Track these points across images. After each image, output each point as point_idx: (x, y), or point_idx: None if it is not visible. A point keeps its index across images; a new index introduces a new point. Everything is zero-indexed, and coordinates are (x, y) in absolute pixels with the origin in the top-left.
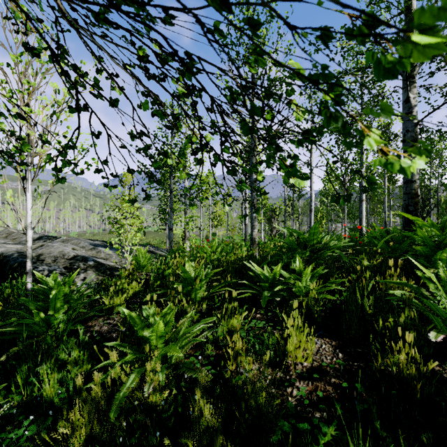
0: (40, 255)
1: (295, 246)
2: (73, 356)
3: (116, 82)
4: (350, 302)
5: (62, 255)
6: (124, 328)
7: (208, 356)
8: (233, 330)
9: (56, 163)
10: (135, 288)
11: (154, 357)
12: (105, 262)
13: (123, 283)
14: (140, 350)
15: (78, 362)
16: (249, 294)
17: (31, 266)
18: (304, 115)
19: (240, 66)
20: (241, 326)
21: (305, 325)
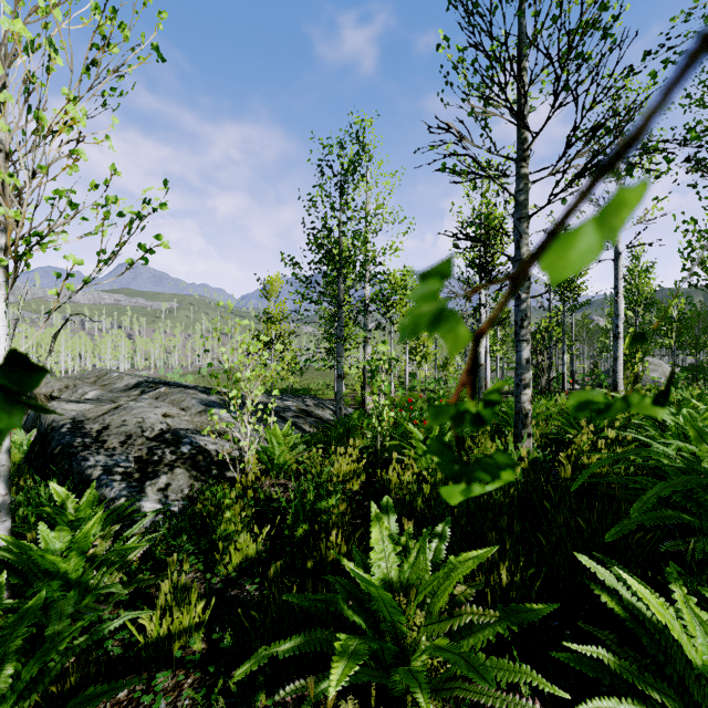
0: (103, 430)
1: None
2: None
3: None
4: None
5: (140, 429)
6: None
7: None
8: None
9: None
10: (245, 547)
11: None
12: (214, 447)
13: (227, 521)
14: None
15: None
16: None
17: (5, 495)
18: None
19: (495, 7)
20: None
21: None
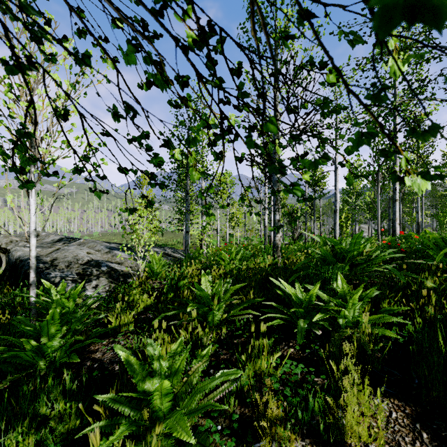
0: (54, 260)
1: (331, 258)
2: (57, 409)
3: (81, 18)
4: (424, 346)
5: (76, 260)
6: None
7: (230, 416)
8: (262, 375)
9: (13, 160)
10: (146, 301)
11: (153, 437)
12: (119, 268)
13: (134, 294)
14: (140, 407)
15: (64, 417)
16: (279, 321)
17: (34, 277)
18: (406, 64)
19: (262, 54)
20: (272, 370)
21: (366, 383)
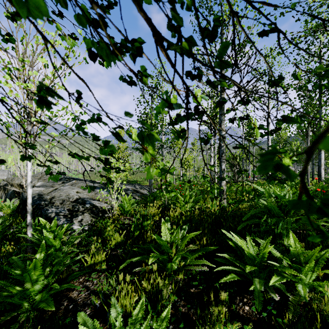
0: (52, 198)
1: (277, 210)
2: None
3: None
4: None
5: (68, 198)
6: (99, 301)
7: None
8: None
9: None
10: (117, 238)
11: None
12: (99, 205)
13: (108, 231)
14: None
15: None
16: (233, 276)
17: (30, 219)
18: None
19: None
20: None
21: None
